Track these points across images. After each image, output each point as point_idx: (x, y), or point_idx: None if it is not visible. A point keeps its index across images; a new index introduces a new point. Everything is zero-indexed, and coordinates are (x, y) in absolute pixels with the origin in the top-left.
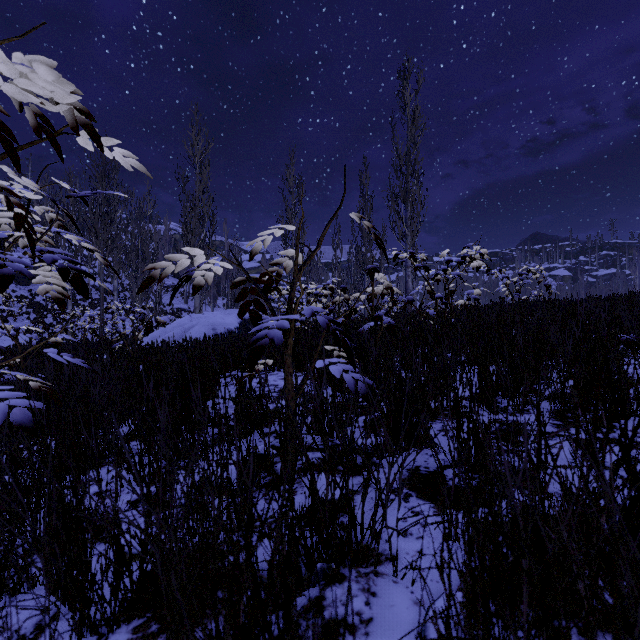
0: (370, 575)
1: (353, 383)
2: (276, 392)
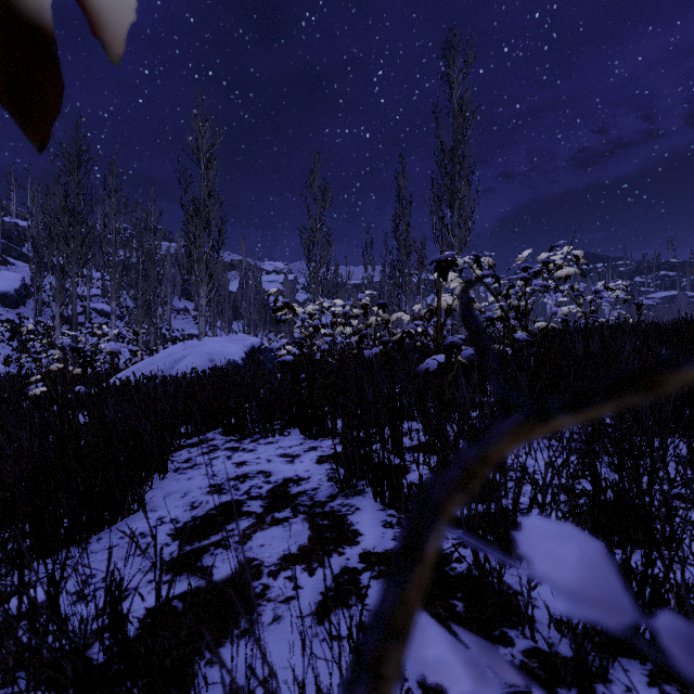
0: None
1: None
2: (261, 498)
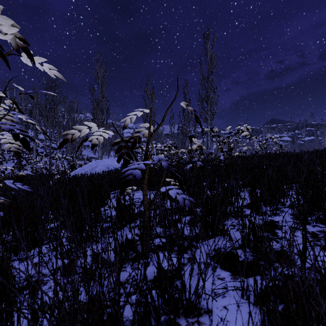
0: (195, 324)
1: (182, 201)
2: (139, 202)
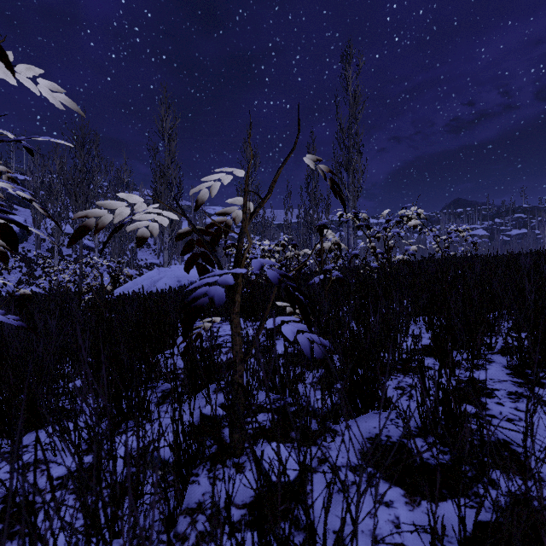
0: None
1: (308, 346)
2: (230, 342)
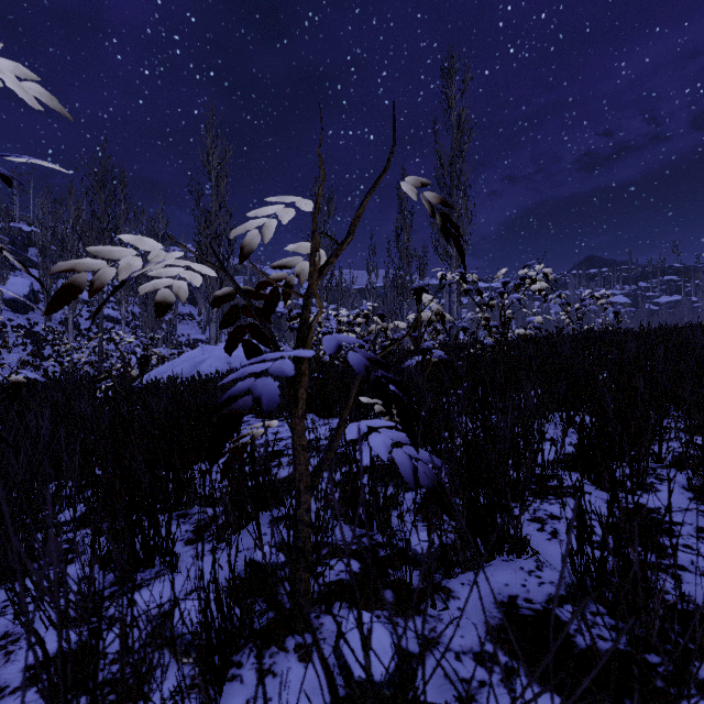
0: None
1: (410, 467)
2: None
